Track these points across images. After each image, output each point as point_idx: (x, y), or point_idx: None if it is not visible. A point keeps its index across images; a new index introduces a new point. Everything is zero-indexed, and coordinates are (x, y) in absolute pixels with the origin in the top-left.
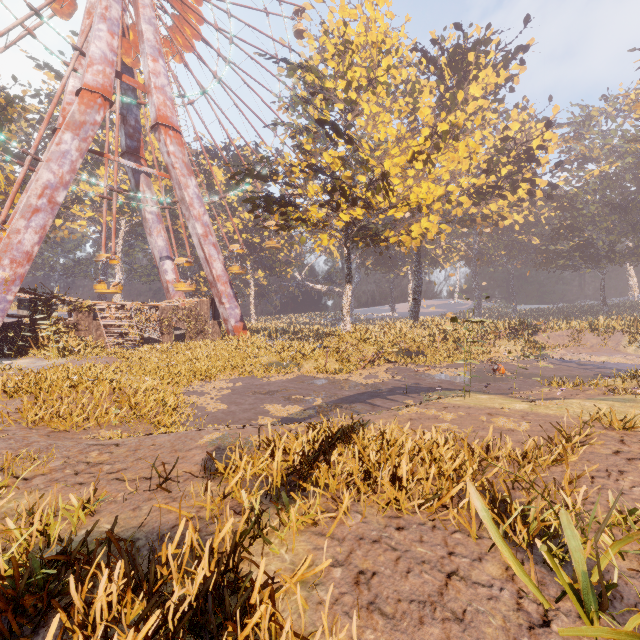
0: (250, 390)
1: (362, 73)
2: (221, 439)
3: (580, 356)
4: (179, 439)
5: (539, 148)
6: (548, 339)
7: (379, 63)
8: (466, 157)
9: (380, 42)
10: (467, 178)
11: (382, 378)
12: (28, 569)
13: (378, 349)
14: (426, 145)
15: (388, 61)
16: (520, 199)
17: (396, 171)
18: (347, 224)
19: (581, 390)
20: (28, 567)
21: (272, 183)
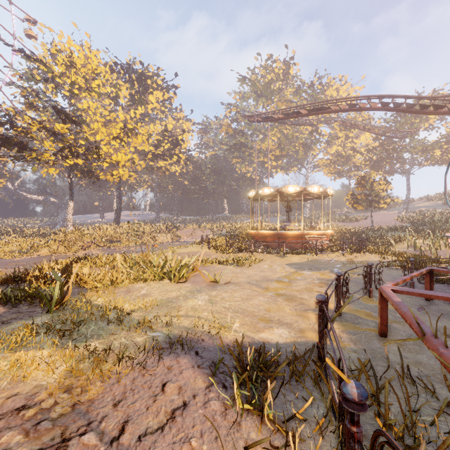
0: (8, 263)
1: (82, 81)
2: (27, 267)
3: (193, 239)
4: (2, 270)
5: (181, 140)
6: (183, 233)
7: (93, 78)
8: (146, 135)
9: (94, 69)
10: (148, 145)
11: (96, 253)
12: (15, 272)
13: (93, 240)
14: (121, 134)
15: (99, 82)
16: (174, 162)
17: (104, 143)
18: (71, 165)
19: (178, 248)
20: (3, 278)
21: (11, 130)
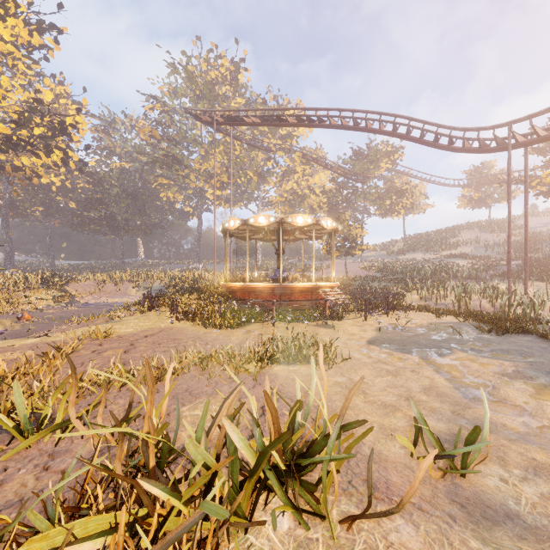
0: None
1: None
2: None
3: (102, 299)
4: None
5: (72, 126)
6: (78, 288)
7: None
8: None
9: None
10: None
11: None
12: None
13: None
14: None
15: None
16: (55, 163)
17: None
18: None
19: (92, 321)
20: None
21: None
